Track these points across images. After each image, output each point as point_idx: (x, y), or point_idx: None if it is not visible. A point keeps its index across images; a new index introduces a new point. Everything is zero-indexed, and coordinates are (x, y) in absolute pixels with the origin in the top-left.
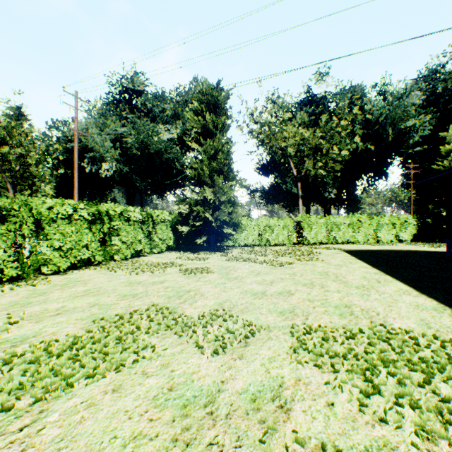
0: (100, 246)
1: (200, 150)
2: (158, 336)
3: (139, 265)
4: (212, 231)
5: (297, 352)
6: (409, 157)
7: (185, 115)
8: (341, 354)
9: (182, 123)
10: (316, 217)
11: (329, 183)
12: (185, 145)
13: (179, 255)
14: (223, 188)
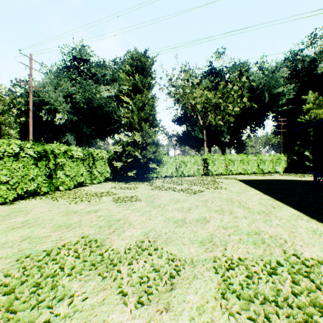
0: (46, 179)
1: (131, 103)
2: (81, 279)
3: (79, 194)
4: (141, 166)
5: (226, 298)
6: (279, 114)
7: (121, 79)
8: (271, 299)
9: (118, 85)
10: (217, 155)
11: (224, 131)
12: (121, 101)
13: (114, 185)
14: (149, 132)
